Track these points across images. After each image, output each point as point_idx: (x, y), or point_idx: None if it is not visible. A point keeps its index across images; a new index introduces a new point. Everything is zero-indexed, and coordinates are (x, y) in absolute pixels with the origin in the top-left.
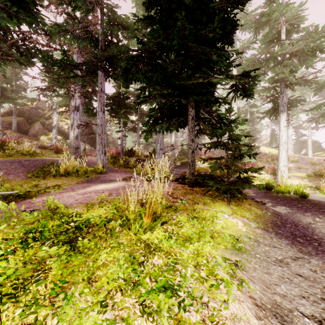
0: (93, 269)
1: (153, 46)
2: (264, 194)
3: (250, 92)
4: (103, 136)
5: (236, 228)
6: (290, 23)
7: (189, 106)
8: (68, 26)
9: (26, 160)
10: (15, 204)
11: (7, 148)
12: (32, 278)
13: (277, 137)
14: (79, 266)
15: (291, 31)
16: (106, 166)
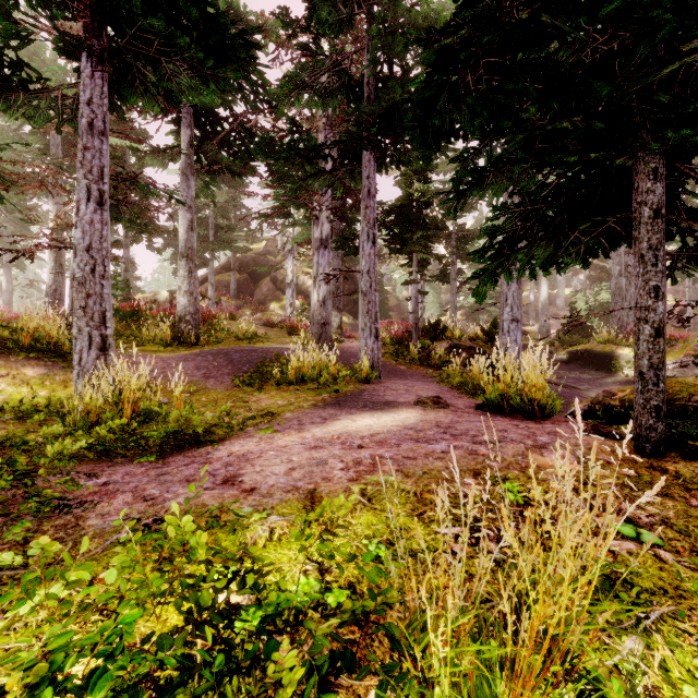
0: None
1: None
2: None
3: None
4: (372, 296)
5: None
6: None
7: (642, 174)
8: (304, 73)
9: (237, 350)
10: (54, 542)
11: (216, 327)
12: None
13: None
14: None
15: None
16: (380, 364)
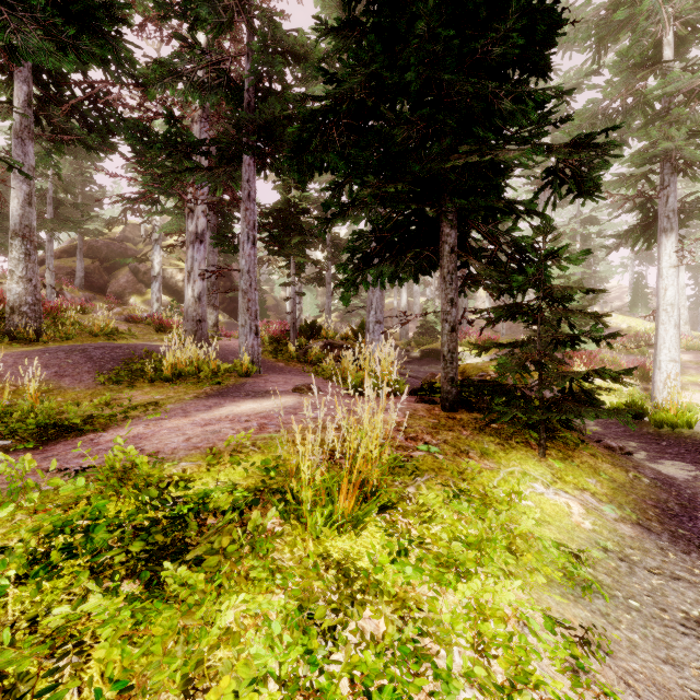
0: (201, 649)
1: (359, 86)
2: (624, 427)
3: (593, 184)
4: (252, 295)
5: (567, 522)
6: (686, 20)
7: (444, 222)
8: (180, 62)
9: (97, 346)
10: (33, 461)
11: (62, 321)
12: (50, 661)
13: (647, 293)
14: (165, 640)
15: (688, 39)
16: (260, 359)
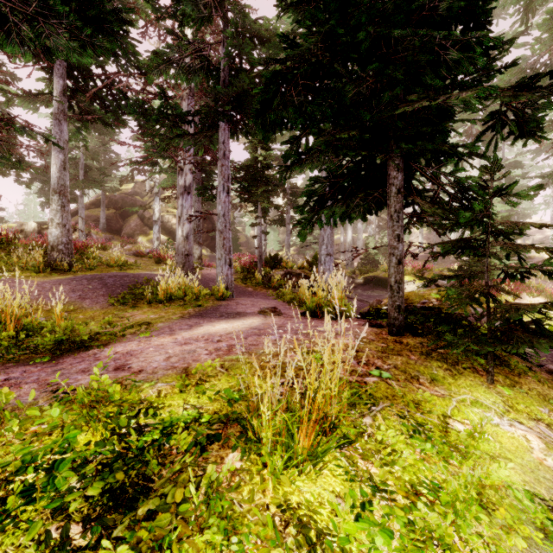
0: None
1: (315, 47)
2: None
3: (536, 125)
4: (227, 234)
5: (529, 458)
6: None
7: (391, 166)
8: (171, 52)
9: (110, 275)
10: (11, 393)
11: (88, 256)
12: None
13: None
14: None
15: None
16: (233, 286)
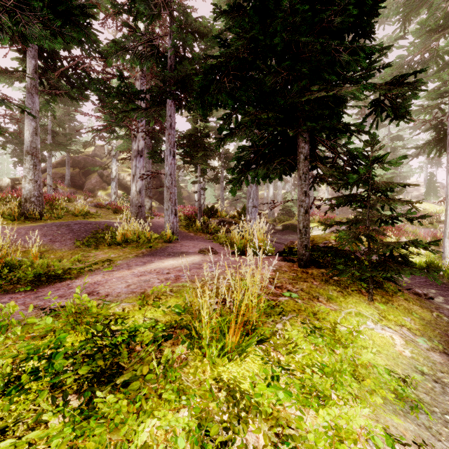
0: None
1: (242, 48)
2: (424, 279)
3: (405, 110)
4: (173, 189)
5: (392, 351)
6: None
7: (300, 139)
8: (127, 41)
9: (76, 223)
10: (16, 306)
11: (56, 207)
12: None
13: (437, 186)
14: None
15: None
16: (177, 231)
